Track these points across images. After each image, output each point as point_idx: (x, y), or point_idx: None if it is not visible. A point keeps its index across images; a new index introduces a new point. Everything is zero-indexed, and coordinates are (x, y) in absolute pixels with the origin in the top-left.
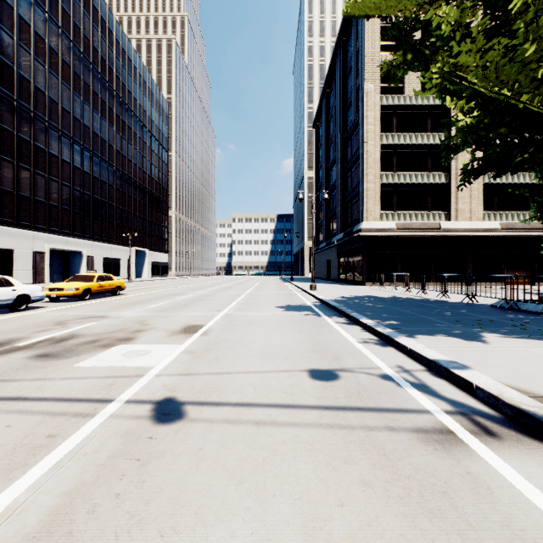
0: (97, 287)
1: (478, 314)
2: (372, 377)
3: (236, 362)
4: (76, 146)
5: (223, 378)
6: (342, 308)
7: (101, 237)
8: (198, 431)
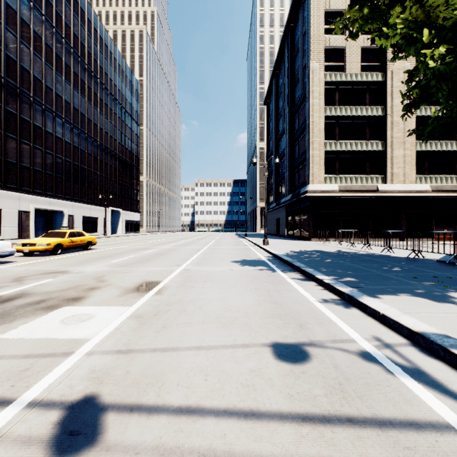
0: (68, 242)
1: (431, 269)
2: (350, 356)
3: (186, 332)
4: (58, 119)
5: (168, 359)
6: (296, 263)
7: (80, 199)
8: None
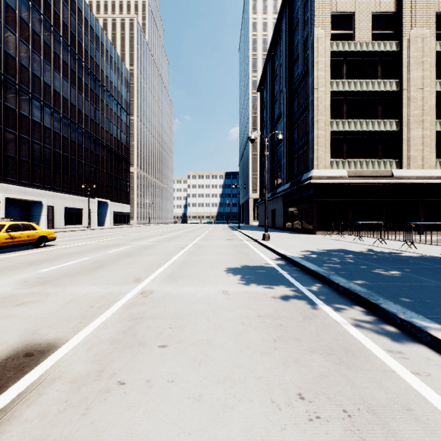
0: (5, 238)
1: None
2: None
3: None
4: (36, 101)
5: None
6: (337, 279)
7: (62, 189)
8: None
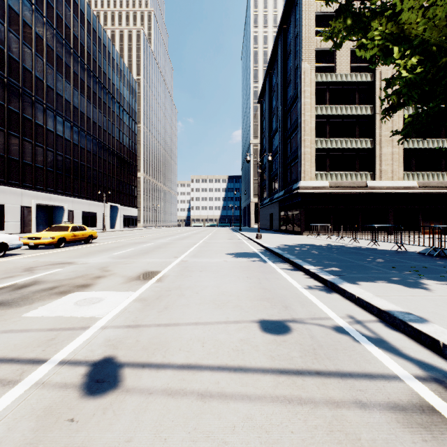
0: (71, 236)
1: (410, 261)
2: (325, 329)
3: (186, 311)
4: (59, 117)
5: (170, 331)
6: (286, 255)
7: (80, 195)
8: (131, 408)
